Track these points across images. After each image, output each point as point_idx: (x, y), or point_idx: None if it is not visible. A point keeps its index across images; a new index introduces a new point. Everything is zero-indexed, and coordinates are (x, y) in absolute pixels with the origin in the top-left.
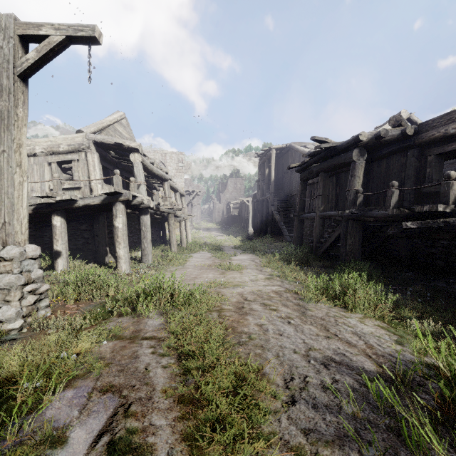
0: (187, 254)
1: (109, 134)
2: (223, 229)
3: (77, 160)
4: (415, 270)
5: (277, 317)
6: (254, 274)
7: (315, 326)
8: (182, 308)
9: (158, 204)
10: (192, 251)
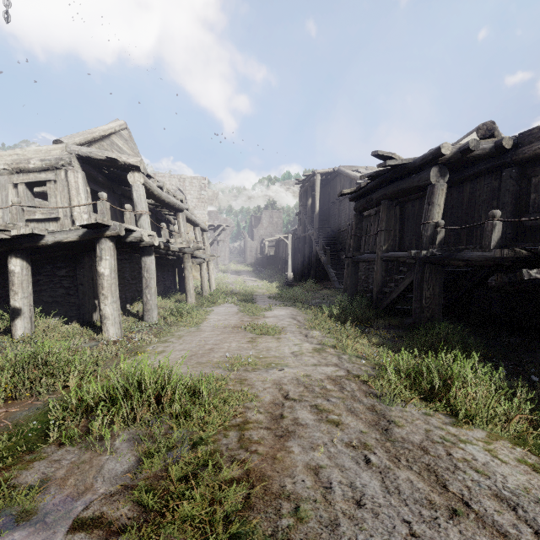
0: (207, 308)
1: (103, 148)
2: (256, 272)
3: (54, 181)
4: (517, 333)
5: (343, 444)
6: (297, 342)
7: (420, 474)
8: (174, 427)
9: (168, 242)
10: (214, 303)
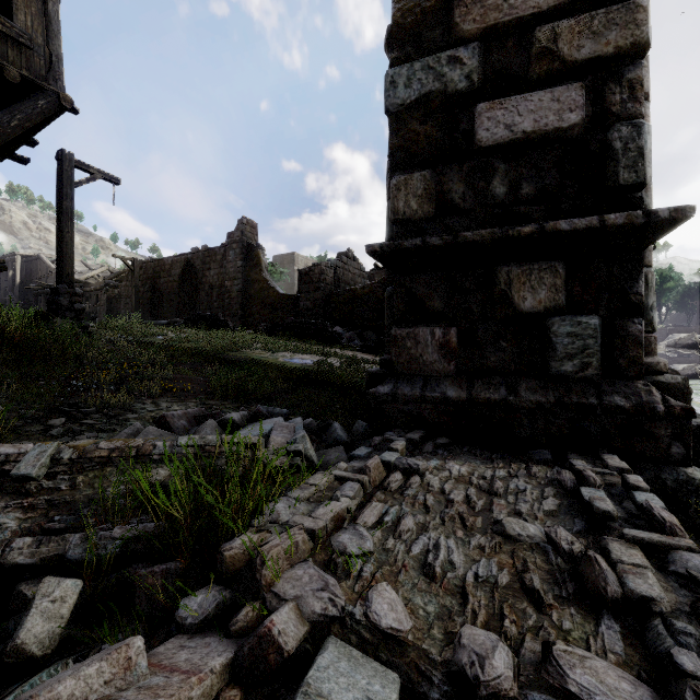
0: None
1: None
2: None
3: None
4: None
5: None
6: None
7: None
8: None
9: None
10: None
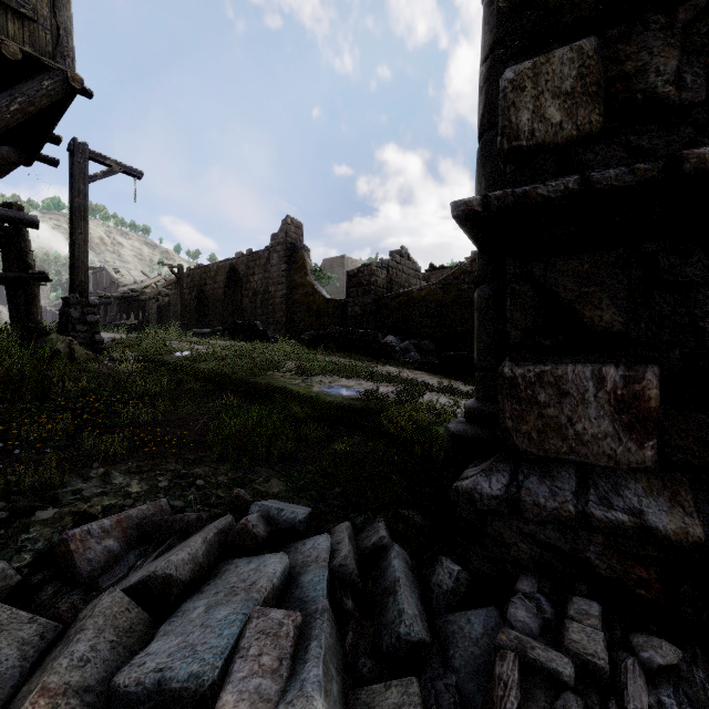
0: None
1: None
2: None
3: None
4: None
5: None
6: None
7: None
8: None
9: None
10: None
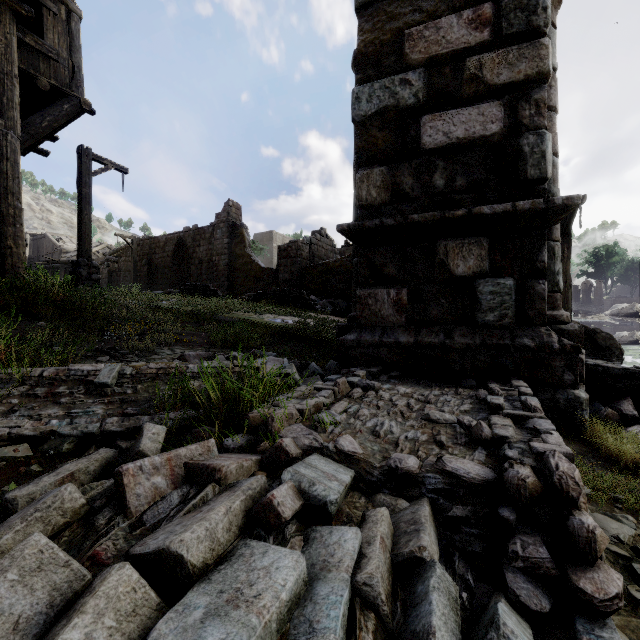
0: None
1: None
2: None
3: None
4: None
5: None
6: None
7: None
8: None
9: None
10: None
